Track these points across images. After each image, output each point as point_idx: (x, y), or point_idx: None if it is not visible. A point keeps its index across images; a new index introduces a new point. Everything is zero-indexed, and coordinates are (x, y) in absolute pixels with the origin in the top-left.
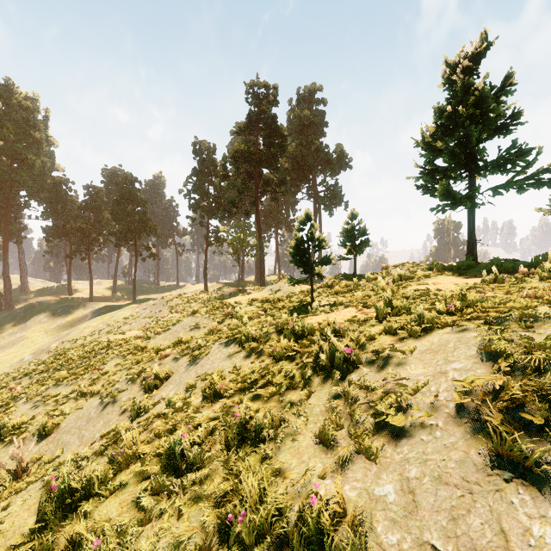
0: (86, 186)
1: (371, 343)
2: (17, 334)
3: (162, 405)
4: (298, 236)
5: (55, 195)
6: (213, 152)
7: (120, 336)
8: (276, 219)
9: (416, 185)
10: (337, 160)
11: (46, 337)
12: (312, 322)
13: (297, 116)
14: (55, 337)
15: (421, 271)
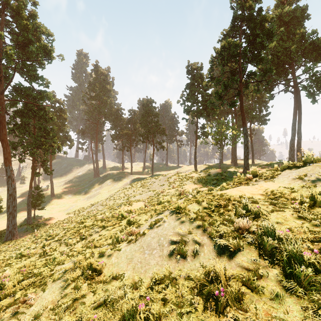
0: (129, 110)
1: None
2: (97, 190)
3: None
4: None
5: (116, 117)
6: (201, 69)
7: (128, 206)
8: (251, 115)
9: None
10: None
11: (107, 194)
12: None
13: (277, 16)
14: (111, 194)
15: None
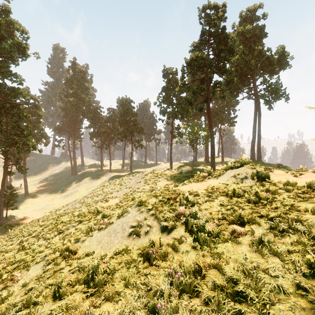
0: (108, 108)
1: None
2: (75, 188)
3: None
4: None
5: (94, 115)
6: (176, 74)
7: (104, 203)
8: (220, 118)
9: None
10: (278, 61)
11: (85, 192)
12: None
13: (240, 32)
14: (89, 192)
15: None
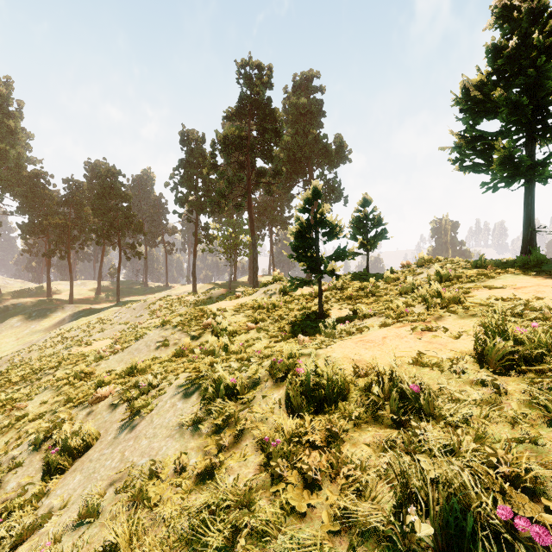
0: (66, 179)
1: (545, 465)
2: None
3: (25, 551)
4: (302, 219)
5: (32, 188)
6: (203, 142)
7: (85, 347)
8: (271, 216)
9: (450, 159)
10: (336, 152)
11: (16, 344)
12: (337, 358)
13: (293, 104)
14: (26, 343)
15: (463, 269)
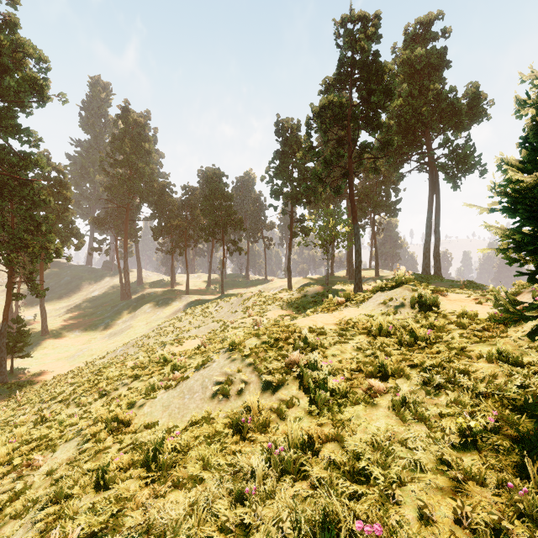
0: (183, 187)
1: None
2: (127, 322)
3: None
4: None
5: (160, 197)
6: (298, 129)
7: (176, 346)
8: (373, 203)
9: None
10: (468, 108)
11: (145, 328)
12: None
13: (405, 60)
14: (151, 328)
15: None
